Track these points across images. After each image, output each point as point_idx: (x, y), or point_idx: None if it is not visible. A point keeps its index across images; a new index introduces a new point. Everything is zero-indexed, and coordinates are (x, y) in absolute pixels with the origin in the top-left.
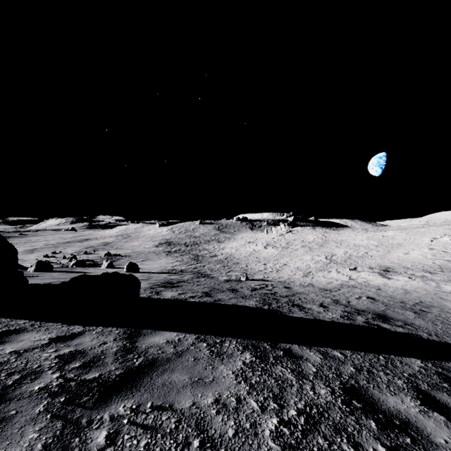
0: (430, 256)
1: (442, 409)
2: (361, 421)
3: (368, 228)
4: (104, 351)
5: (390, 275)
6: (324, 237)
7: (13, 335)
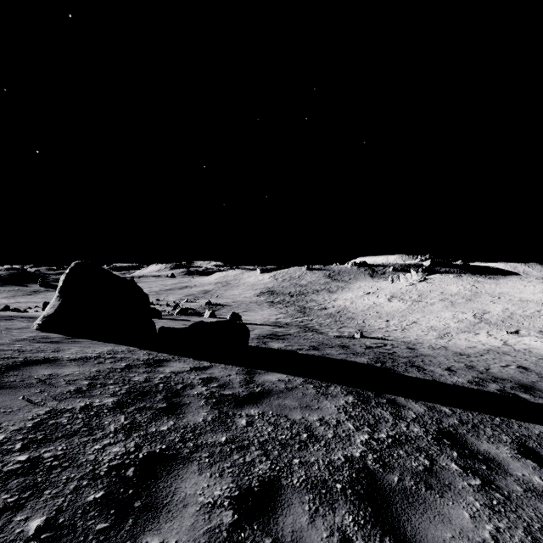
0: None
1: (540, 460)
2: (445, 450)
3: None
4: (231, 380)
5: None
6: (474, 289)
7: (165, 363)
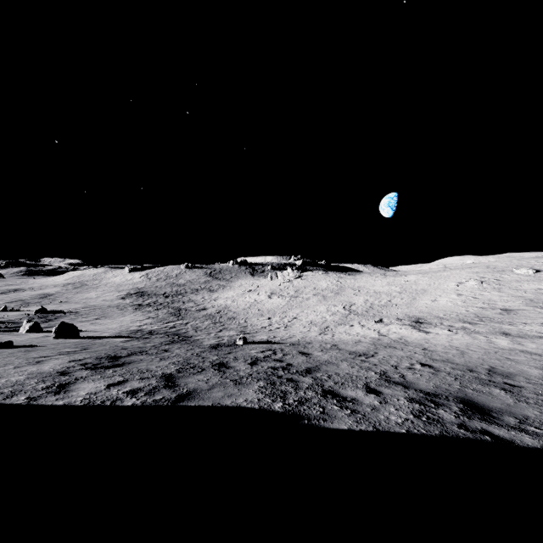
0: (461, 303)
1: None
2: None
3: (387, 273)
4: None
5: (425, 327)
6: (339, 284)
7: None
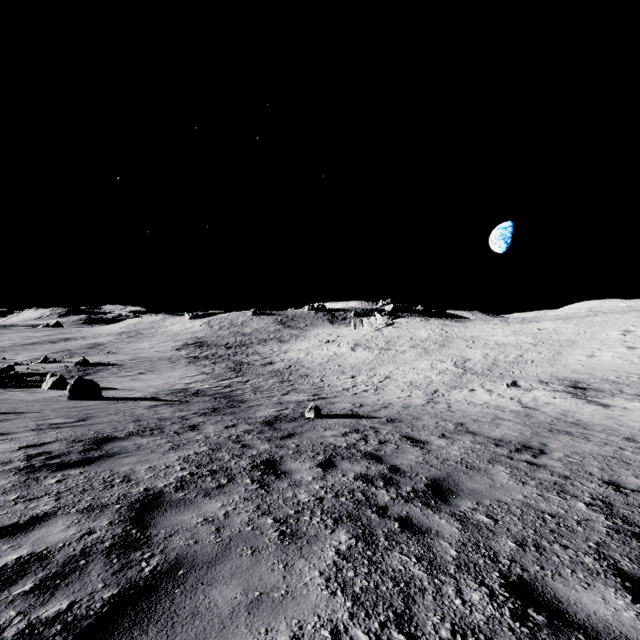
0: (639, 360)
1: None
2: None
3: (509, 319)
4: None
5: (595, 396)
6: (444, 333)
7: None
